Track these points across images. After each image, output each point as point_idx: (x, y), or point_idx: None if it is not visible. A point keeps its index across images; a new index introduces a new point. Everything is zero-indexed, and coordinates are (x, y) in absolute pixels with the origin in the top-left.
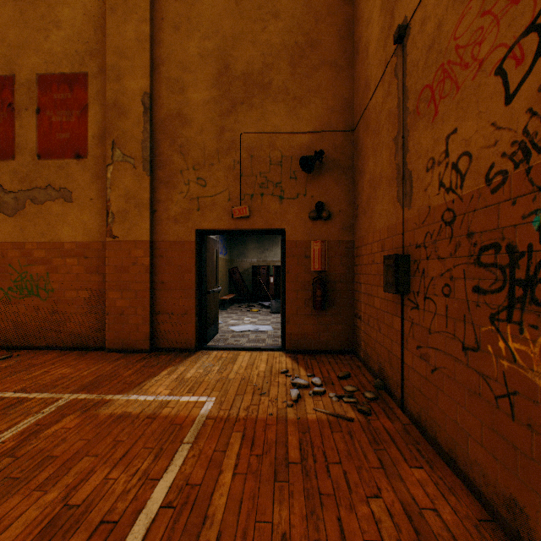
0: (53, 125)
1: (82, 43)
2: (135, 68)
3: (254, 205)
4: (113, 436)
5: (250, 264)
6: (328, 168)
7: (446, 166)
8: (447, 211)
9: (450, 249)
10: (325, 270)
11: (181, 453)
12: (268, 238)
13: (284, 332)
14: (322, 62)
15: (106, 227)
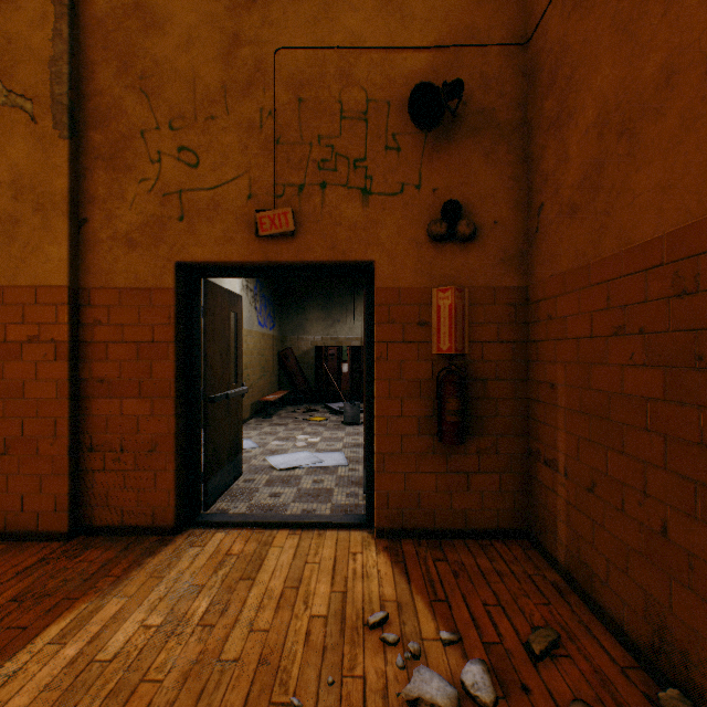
0: None
1: None
2: None
3: (306, 209)
4: None
5: (312, 343)
6: (469, 127)
7: None
8: None
9: None
10: (462, 352)
11: None
12: (339, 304)
13: (372, 488)
14: None
15: None
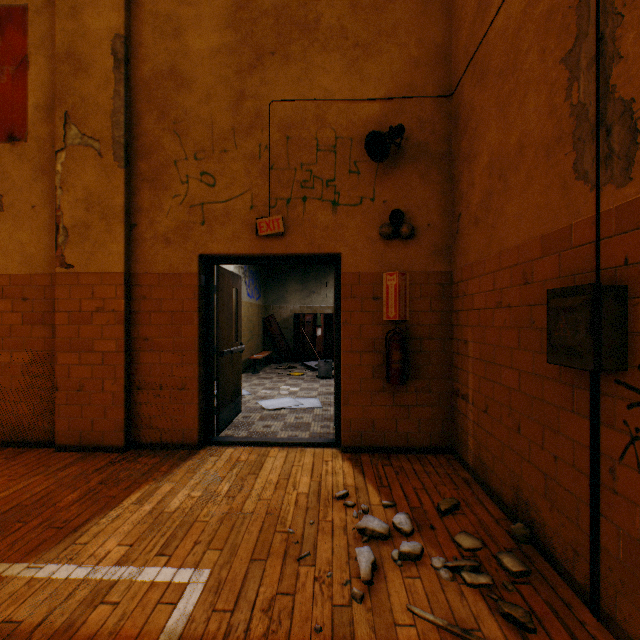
0: None
1: None
2: None
3: (292, 216)
4: None
5: (291, 311)
6: (410, 156)
7: None
8: None
9: None
10: (404, 319)
11: None
12: (314, 278)
13: (339, 417)
14: None
15: (56, 251)
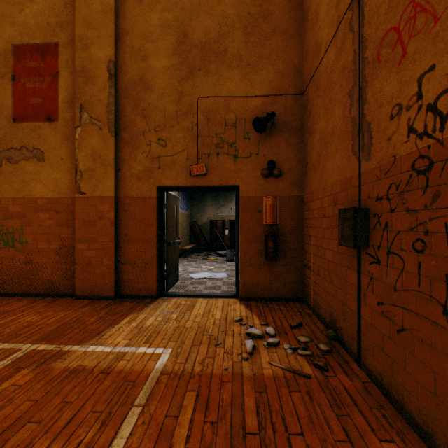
0: (27, 91)
1: (53, 16)
2: (101, 38)
3: (211, 164)
4: (62, 396)
5: (208, 218)
6: (279, 129)
7: (419, 109)
8: (420, 159)
9: (425, 200)
10: (276, 223)
11: (130, 420)
12: (223, 196)
13: (238, 281)
14: (273, 30)
15: (74, 184)
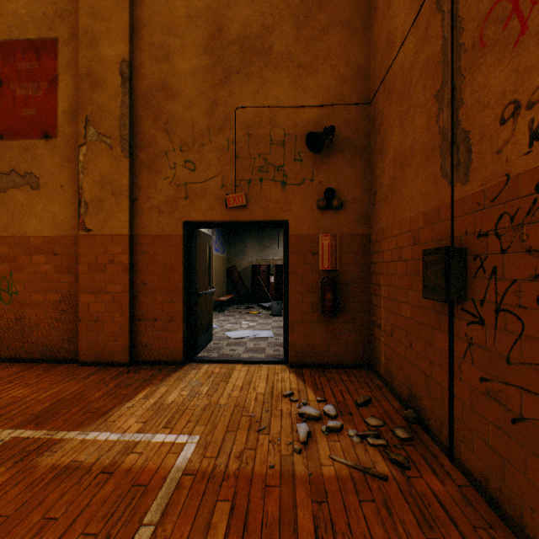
0: (17, 100)
1: (51, 4)
2: (112, 32)
3: (252, 193)
4: (44, 509)
5: (249, 262)
6: (339, 148)
7: None
8: None
9: None
10: (335, 269)
11: None
12: (268, 235)
13: (287, 342)
14: (332, 22)
15: (78, 219)
